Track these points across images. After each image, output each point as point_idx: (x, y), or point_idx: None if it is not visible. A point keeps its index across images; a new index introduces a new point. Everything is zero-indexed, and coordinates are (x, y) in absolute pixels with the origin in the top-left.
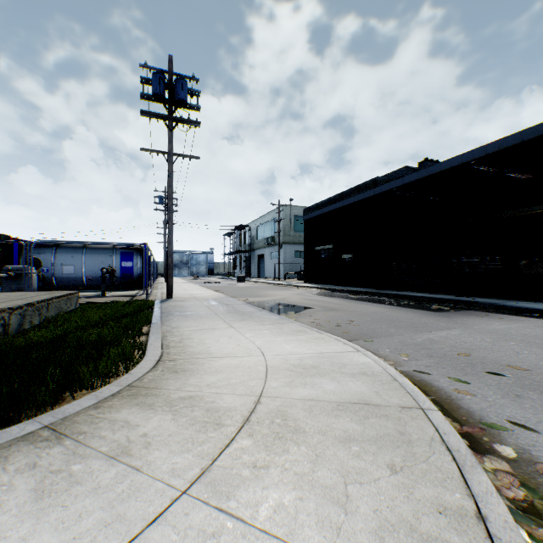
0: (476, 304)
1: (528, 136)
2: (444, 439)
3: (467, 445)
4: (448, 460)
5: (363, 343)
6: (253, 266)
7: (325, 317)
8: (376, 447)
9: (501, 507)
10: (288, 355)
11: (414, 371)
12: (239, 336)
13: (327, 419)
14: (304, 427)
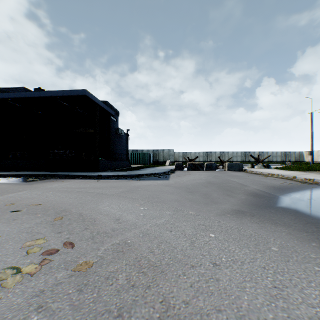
0: (57, 175)
1: (81, 93)
2: None
3: None
4: None
5: None
6: None
7: None
8: None
9: None
10: None
11: None
12: None
13: None
14: None
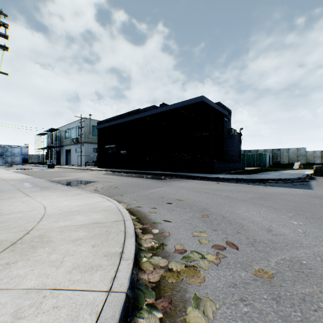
0: (179, 175)
1: (198, 100)
2: (126, 230)
3: (140, 232)
4: (122, 237)
5: (117, 197)
6: (62, 157)
7: (102, 186)
8: (90, 239)
9: (132, 248)
10: (64, 207)
11: (136, 207)
12: (32, 200)
13: (70, 233)
14: (53, 239)
